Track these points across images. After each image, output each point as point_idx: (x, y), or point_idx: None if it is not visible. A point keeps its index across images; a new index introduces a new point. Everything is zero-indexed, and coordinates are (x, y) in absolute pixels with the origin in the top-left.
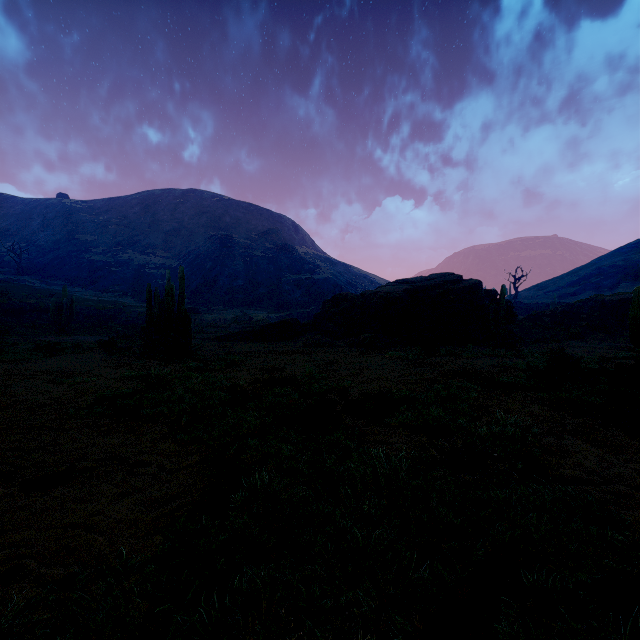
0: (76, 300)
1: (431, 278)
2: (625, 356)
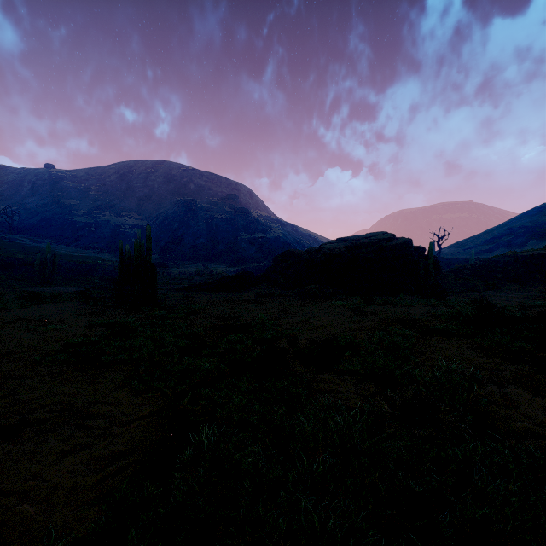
0: (59, 256)
1: (368, 236)
2: (540, 305)
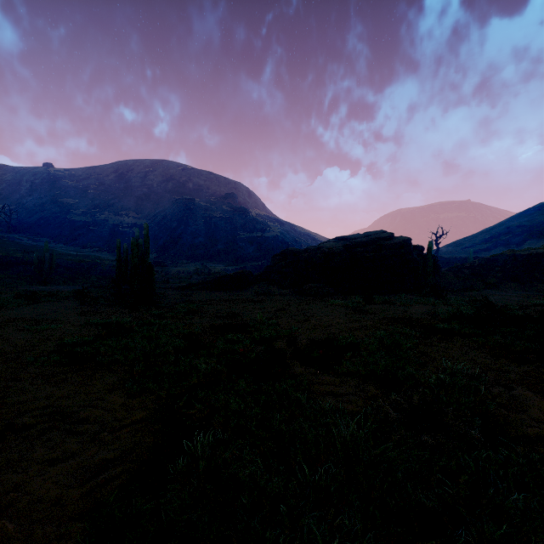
0: (58, 254)
1: (366, 235)
2: (540, 304)
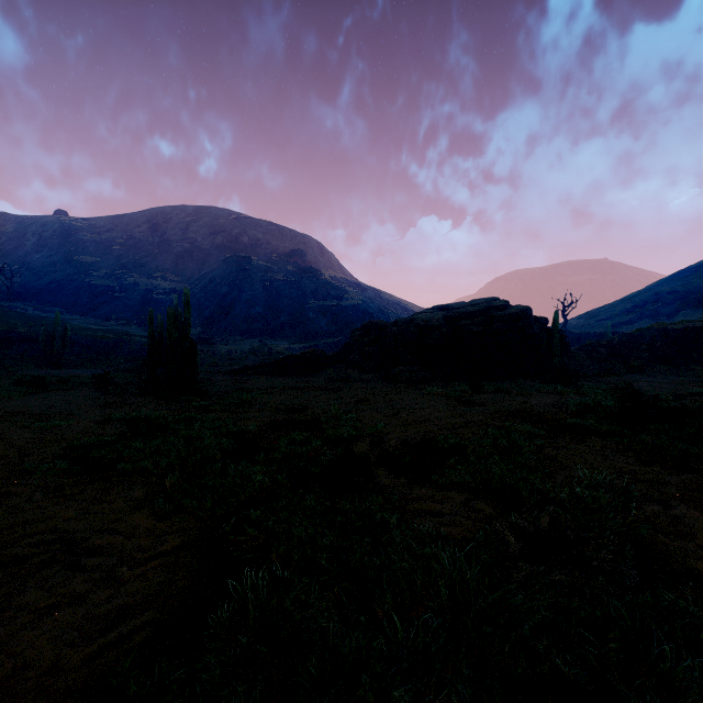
0: (73, 329)
1: (474, 304)
2: (700, 392)
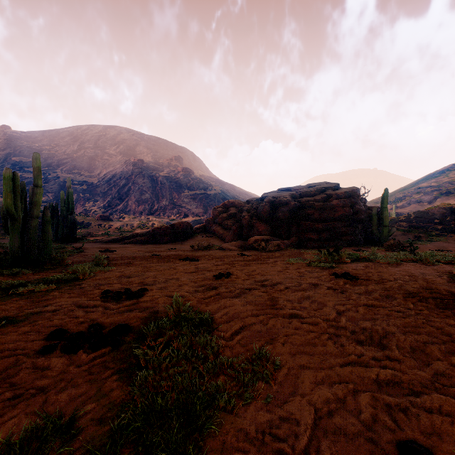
0: None
1: (311, 186)
2: None
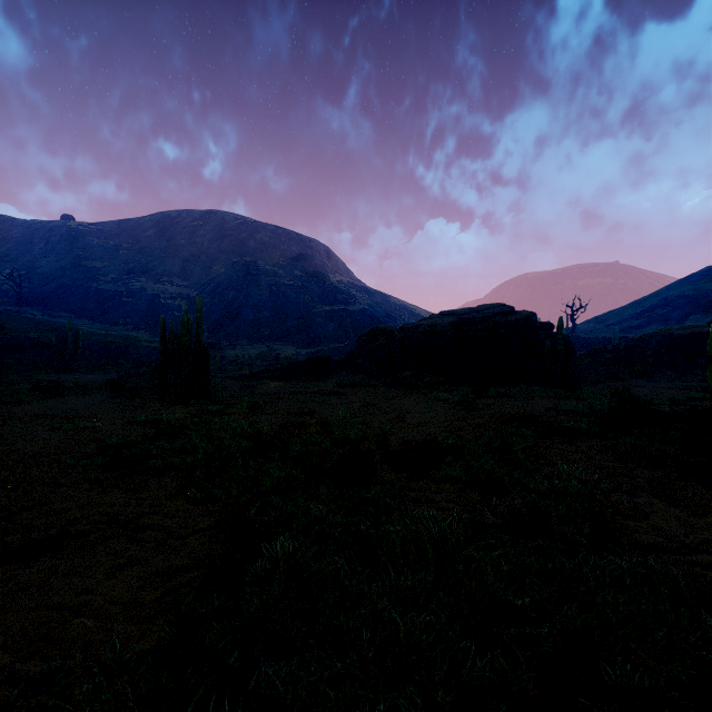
0: (82, 334)
1: (479, 310)
2: (698, 397)
